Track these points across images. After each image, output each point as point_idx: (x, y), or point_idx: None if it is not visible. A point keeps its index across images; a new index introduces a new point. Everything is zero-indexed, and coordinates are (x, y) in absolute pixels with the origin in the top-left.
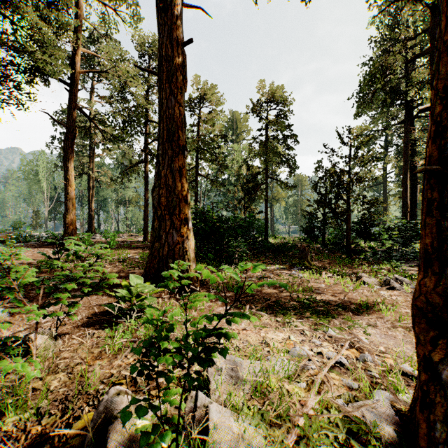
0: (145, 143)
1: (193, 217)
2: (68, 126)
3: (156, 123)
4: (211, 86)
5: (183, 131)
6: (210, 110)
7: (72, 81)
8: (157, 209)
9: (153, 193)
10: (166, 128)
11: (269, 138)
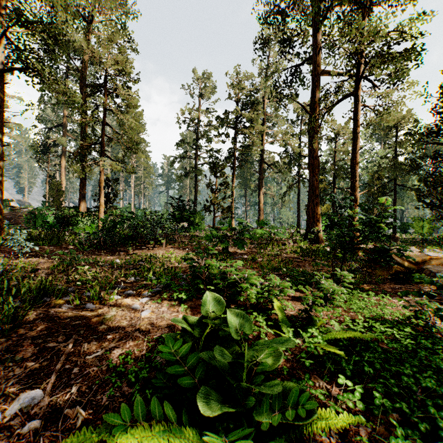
0: (297, 171)
1: (326, 218)
2: (260, 173)
3: (305, 157)
4: (344, 126)
5: (317, 189)
6: (343, 142)
7: (261, 149)
8: (308, 217)
9: (306, 211)
10: (311, 189)
11: (396, 154)
